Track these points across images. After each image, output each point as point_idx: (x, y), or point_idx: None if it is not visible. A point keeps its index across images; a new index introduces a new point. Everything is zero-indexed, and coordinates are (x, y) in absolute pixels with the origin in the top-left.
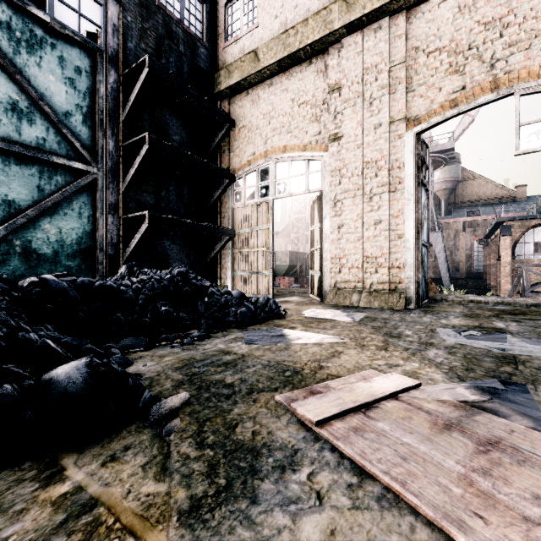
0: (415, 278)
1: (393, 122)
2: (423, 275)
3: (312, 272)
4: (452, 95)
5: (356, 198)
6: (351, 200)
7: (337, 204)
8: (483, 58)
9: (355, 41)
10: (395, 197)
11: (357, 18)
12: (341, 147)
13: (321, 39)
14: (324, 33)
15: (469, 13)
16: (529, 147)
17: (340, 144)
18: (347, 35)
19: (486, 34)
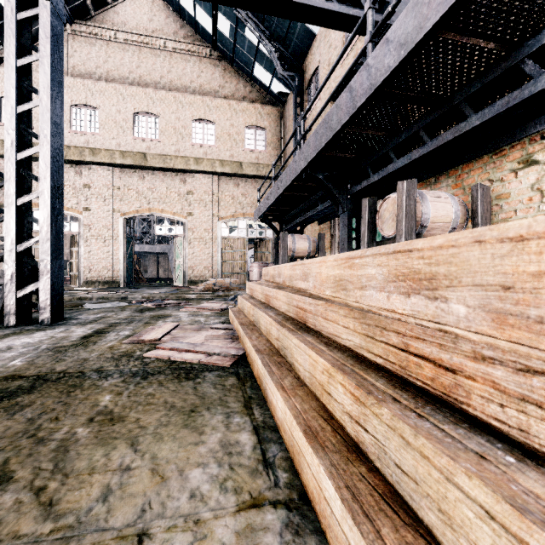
0: (124, 275)
1: (115, 211)
2: (129, 274)
3: (72, 273)
4: (137, 208)
5: (98, 240)
6: (95, 240)
7: (88, 241)
8: (147, 199)
9: (97, 169)
10: (116, 242)
11: (98, 162)
12: (90, 214)
13: (79, 161)
14: (80, 159)
15: (143, 181)
16: (159, 233)
17: (89, 213)
18: (93, 165)
19: (148, 191)
